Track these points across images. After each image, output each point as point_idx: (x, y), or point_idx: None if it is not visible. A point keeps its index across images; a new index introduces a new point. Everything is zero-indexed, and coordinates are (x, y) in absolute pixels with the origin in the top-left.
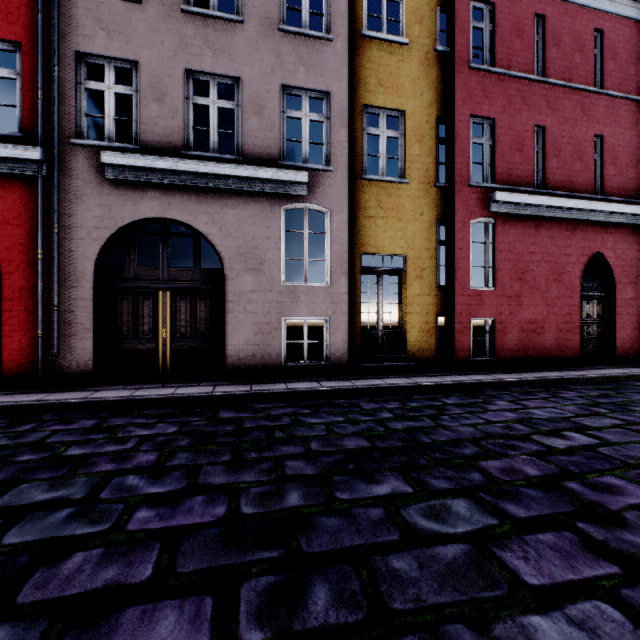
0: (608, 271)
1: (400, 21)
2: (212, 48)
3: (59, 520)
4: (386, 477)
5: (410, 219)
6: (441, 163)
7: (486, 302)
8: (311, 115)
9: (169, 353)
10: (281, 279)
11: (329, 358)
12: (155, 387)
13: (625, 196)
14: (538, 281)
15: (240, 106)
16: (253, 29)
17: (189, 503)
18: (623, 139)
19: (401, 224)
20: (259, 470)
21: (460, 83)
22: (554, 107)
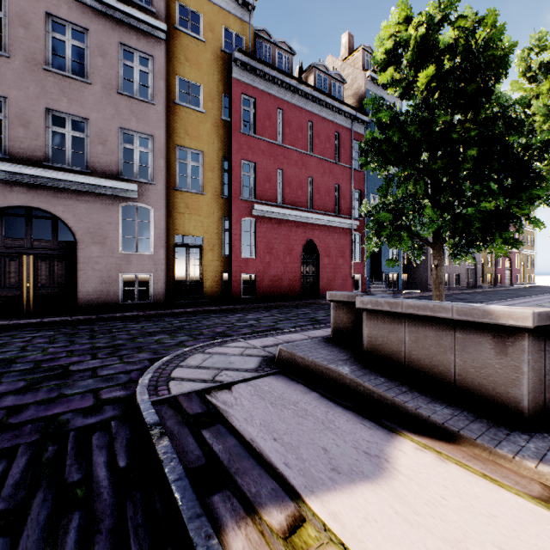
0: (317, 249)
1: (200, 98)
2: (68, 97)
3: (14, 353)
4: (161, 335)
5: (206, 216)
6: (226, 184)
7: (250, 265)
8: (141, 148)
9: (32, 298)
10: (119, 249)
11: (153, 298)
12: (25, 319)
13: (324, 210)
14: (279, 254)
15: (89, 137)
16: (99, 89)
17: (73, 346)
18: (323, 181)
19: (201, 218)
20: (104, 338)
21: (235, 140)
22: (288, 160)
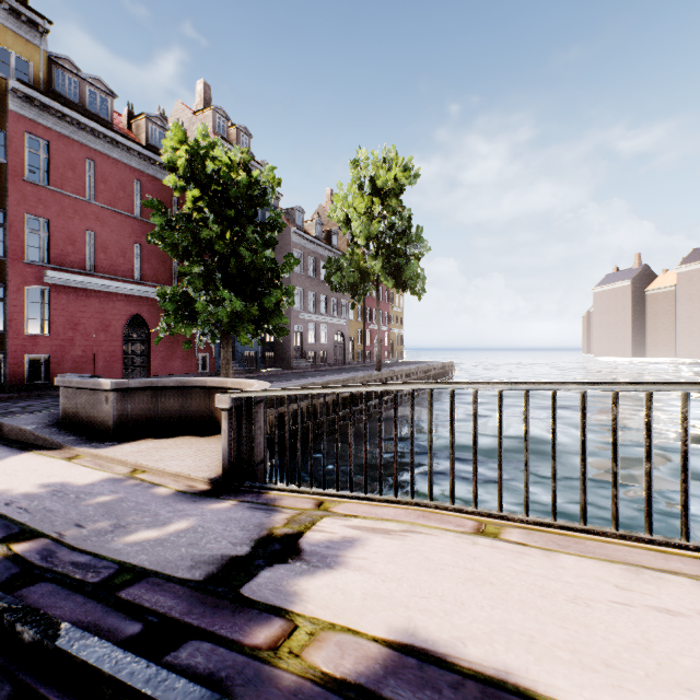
0: (147, 325)
1: None
2: None
3: None
4: None
5: None
6: None
7: (42, 344)
8: None
9: None
10: None
11: None
12: None
13: (158, 282)
14: (90, 330)
15: None
16: None
17: None
18: (157, 249)
19: None
20: None
21: (16, 189)
22: (103, 221)
